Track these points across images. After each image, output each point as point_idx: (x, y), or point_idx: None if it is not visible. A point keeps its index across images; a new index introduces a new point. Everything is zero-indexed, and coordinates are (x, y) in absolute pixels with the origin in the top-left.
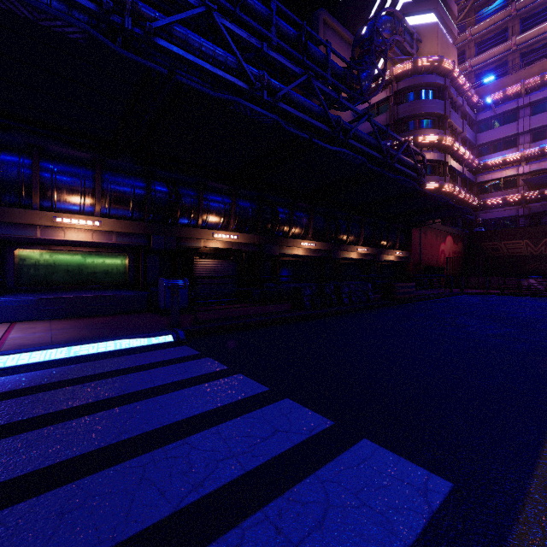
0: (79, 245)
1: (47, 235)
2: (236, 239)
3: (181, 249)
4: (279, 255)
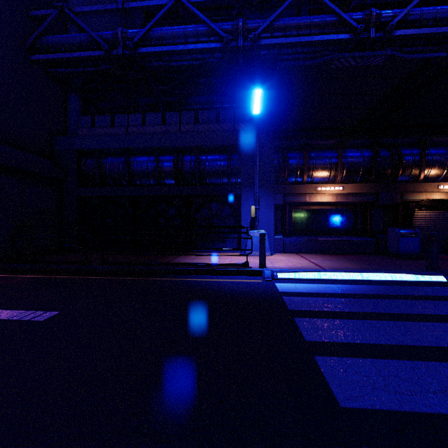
0: (326, 204)
1: (311, 199)
2: None
3: (401, 203)
4: None
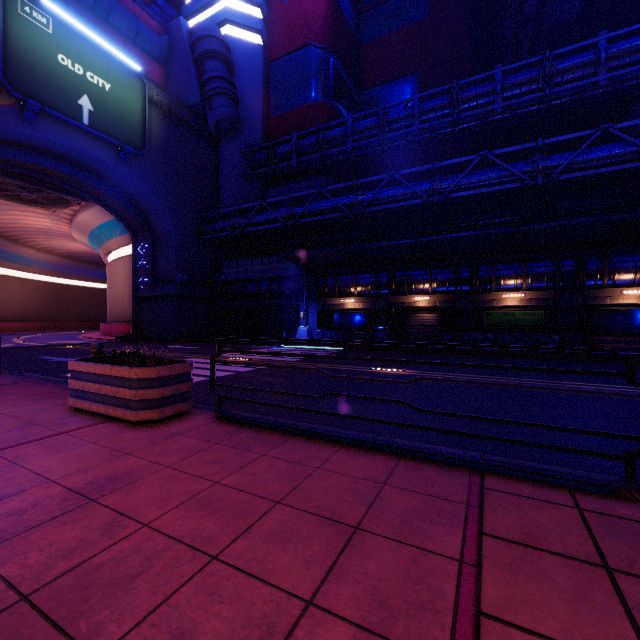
0: (351, 310)
1: (339, 307)
2: (429, 299)
3: (396, 309)
4: (481, 307)
